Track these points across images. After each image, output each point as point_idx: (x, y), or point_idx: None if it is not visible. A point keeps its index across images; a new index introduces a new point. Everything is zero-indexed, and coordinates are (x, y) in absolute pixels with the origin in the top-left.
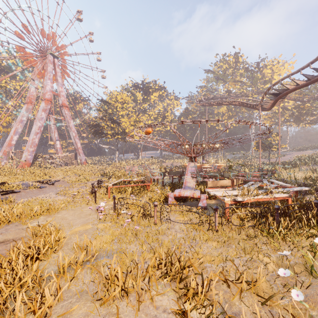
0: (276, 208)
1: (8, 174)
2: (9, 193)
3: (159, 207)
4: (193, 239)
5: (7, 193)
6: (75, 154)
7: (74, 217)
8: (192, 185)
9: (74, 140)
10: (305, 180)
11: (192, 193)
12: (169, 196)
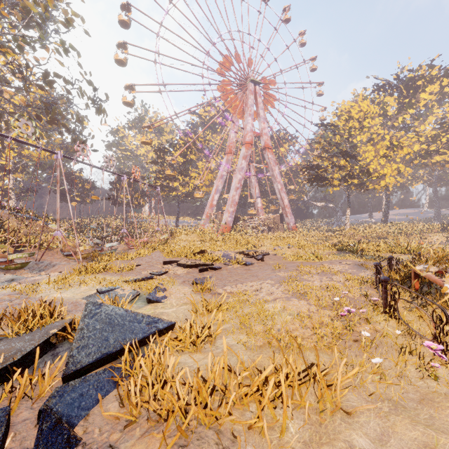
0: None
1: (209, 239)
2: (208, 268)
3: None
4: None
5: (205, 269)
6: (280, 216)
7: None
8: None
9: (279, 195)
10: None
11: None
12: None
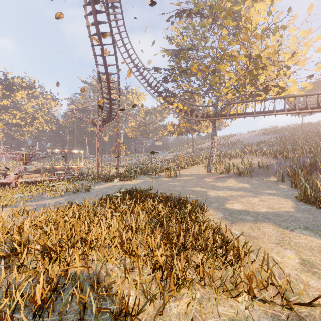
0: (35, 181)
1: None
2: None
3: None
4: None
5: None
6: None
7: None
8: (12, 177)
9: None
10: (114, 173)
11: (7, 180)
12: None
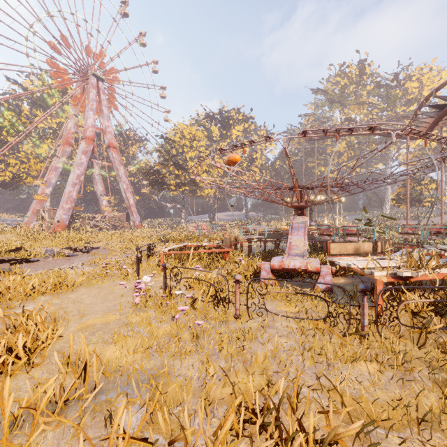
0: None
1: (33, 238)
2: (23, 262)
3: (244, 288)
4: (319, 355)
5: (19, 262)
6: (126, 214)
7: (95, 300)
8: (301, 251)
9: (125, 194)
10: None
11: (304, 262)
12: (262, 268)
